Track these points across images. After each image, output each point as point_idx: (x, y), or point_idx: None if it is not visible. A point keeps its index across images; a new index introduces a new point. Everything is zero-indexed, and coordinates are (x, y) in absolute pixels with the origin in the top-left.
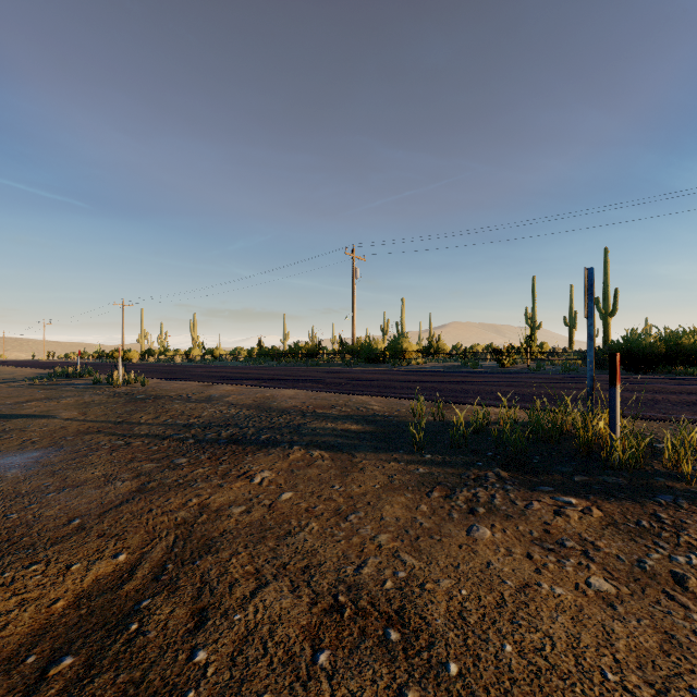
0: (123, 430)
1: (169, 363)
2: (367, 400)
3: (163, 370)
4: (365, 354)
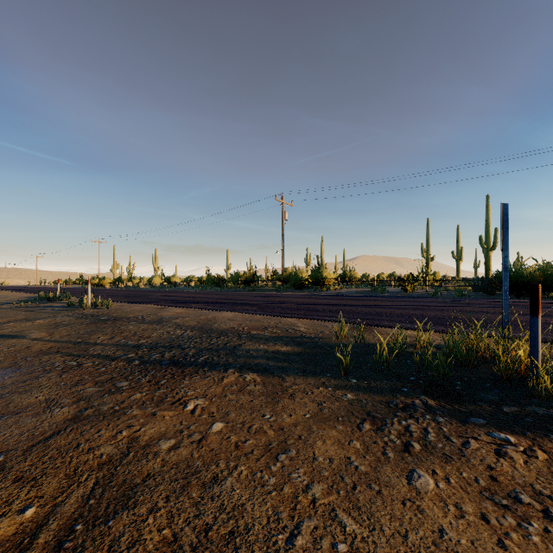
0: (79, 351)
1: (134, 288)
2: (295, 322)
3: (128, 295)
4: (292, 281)
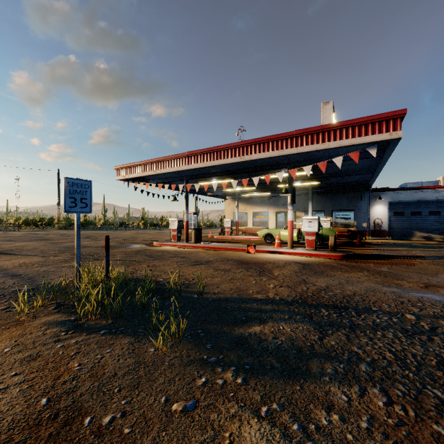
0: None
1: None
2: None
3: None
4: None
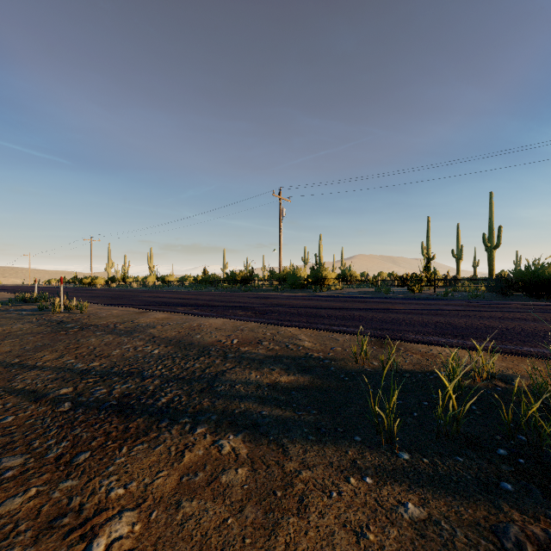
0: (2, 380)
1: (127, 288)
2: (296, 332)
3: (115, 295)
4: (290, 281)
